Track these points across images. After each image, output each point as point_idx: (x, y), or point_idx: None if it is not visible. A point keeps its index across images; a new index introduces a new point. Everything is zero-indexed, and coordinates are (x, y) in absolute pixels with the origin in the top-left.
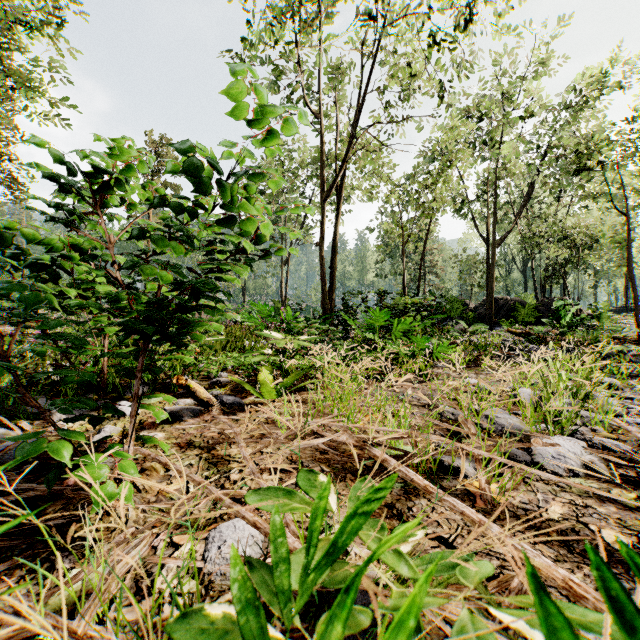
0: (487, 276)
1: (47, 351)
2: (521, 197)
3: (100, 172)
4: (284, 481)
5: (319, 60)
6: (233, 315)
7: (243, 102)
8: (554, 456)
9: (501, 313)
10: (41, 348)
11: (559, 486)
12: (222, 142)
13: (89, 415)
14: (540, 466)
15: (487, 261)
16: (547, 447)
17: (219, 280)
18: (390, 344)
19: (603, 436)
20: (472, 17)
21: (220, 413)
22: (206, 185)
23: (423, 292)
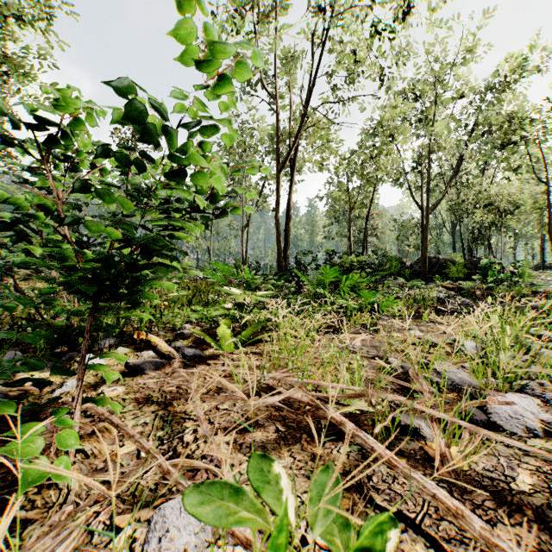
0: (422, 238)
1: (16, 307)
2: (451, 169)
3: (43, 123)
4: (238, 444)
5: (275, 48)
6: (196, 272)
7: (192, 45)
8: (511, 415)
9: (434, 270)
10: (11, 304)
11: (520, 449)
12: (172, 92)
13: (31, 379)
14: (497, 426)
15: (422, 225)
16: (503, 405)
17: (172, 238)
18: (339, 299)
19: (551, 391)
20: (410, 9)
21: (181, 365)
22: (151, 133)
23: (365, 252)
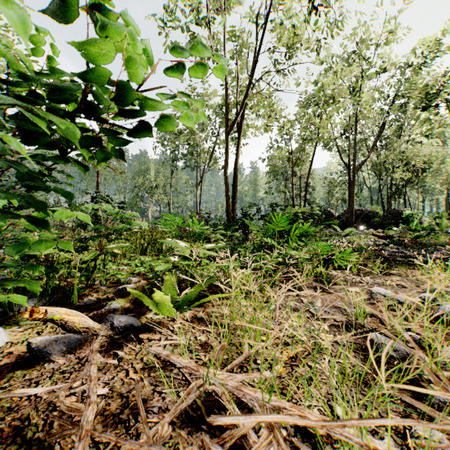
0: (349, 193)
1: None
2: (371, 135)
3: None
4: None
5: (224, 25)
6: (140, 223)
7: None
8: None
9: (358, 220)
10: None
11: None
12: None
13: None
14: None
15: (349, 181)
16: None
17: None
18: (291, 250)
19: None
20: None
21: (105, 342)
22: None
23: (299, 205)
